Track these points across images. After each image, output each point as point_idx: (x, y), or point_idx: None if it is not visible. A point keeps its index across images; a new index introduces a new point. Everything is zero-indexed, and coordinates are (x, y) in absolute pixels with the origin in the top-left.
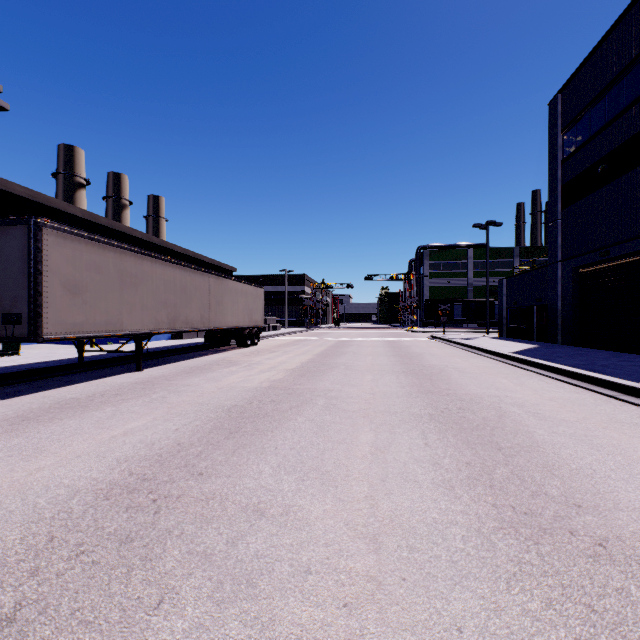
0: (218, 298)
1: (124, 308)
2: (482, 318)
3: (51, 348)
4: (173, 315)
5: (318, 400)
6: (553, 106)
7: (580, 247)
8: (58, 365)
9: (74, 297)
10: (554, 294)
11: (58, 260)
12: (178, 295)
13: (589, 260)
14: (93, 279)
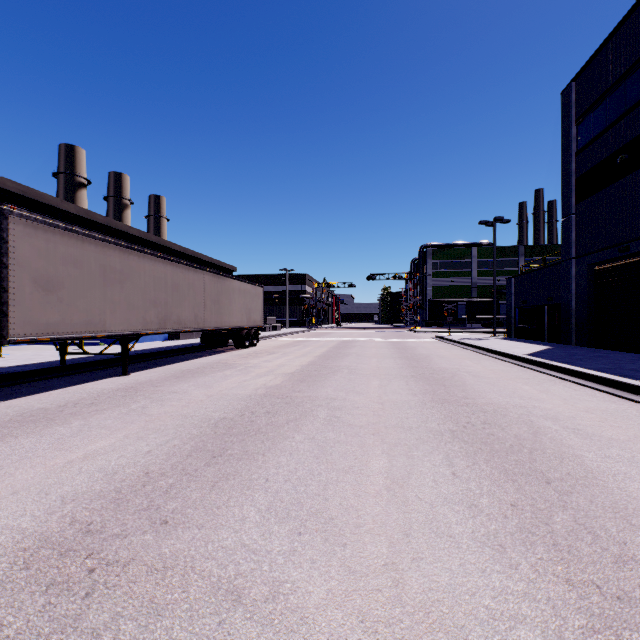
0: (214, 297)
1: (107, 307)
2: (486, 318)
3: (40, 349)
4: (164, 314)
5: (319, 411)
6: (566, 95)
7: (596, 243)
8: (36, 369)
9: (47, 294)
10: (567, 293)
11: (27, 252)
12: (169, 293)
13: (607, 256)
14: (70, 274)
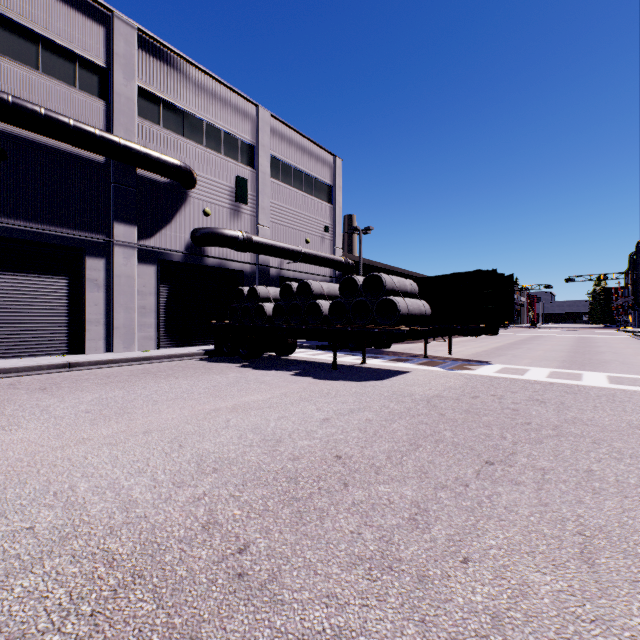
0: None
1: None
2: None
3: None
4: None
5: (524, 348)
6: None
7: None
8: None
9: None
10: None
11: None
12: None
13: None
14: None
